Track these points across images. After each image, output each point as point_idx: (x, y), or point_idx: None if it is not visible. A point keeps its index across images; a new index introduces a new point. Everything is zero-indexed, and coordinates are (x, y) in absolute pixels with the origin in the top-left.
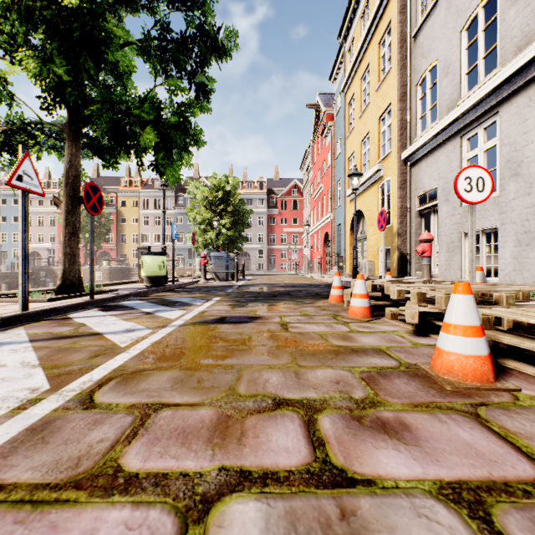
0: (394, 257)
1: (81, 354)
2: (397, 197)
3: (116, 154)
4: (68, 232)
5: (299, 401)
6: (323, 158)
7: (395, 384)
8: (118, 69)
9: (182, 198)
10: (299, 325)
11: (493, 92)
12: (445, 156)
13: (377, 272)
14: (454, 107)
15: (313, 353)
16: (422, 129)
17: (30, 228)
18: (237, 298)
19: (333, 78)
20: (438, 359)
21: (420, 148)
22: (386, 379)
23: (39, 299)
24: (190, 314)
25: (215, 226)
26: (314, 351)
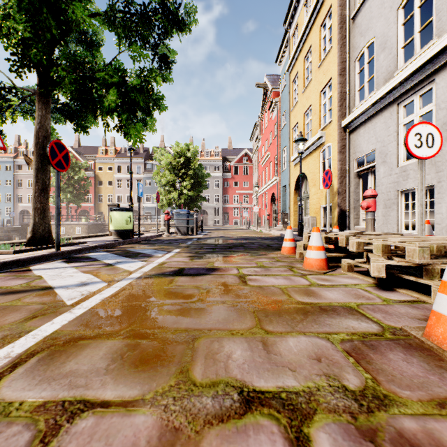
0: (335, 213)
1: (17, 315)
2: (337, 160)
3: (84, 116)
4: (38, 189)
5: (276, 396)
6: (270, 129)
7: (393, 362)
8: (87, 42)
9: (150, 164)
10: (257, 278)
11: (430, 61)
12: (382, 122)
13: (319, 226)
14: (391, 78)
15: (279, 312)
16: (359, 101)
17: (21, 190)
18: (196, 250)
19: (279, 61)
20: (438, 326)
21: (359, 116)
22: (377, 353)
23: (6, 251)
24: (149, 266)
25: (177, 187)
26: (279, 310)
